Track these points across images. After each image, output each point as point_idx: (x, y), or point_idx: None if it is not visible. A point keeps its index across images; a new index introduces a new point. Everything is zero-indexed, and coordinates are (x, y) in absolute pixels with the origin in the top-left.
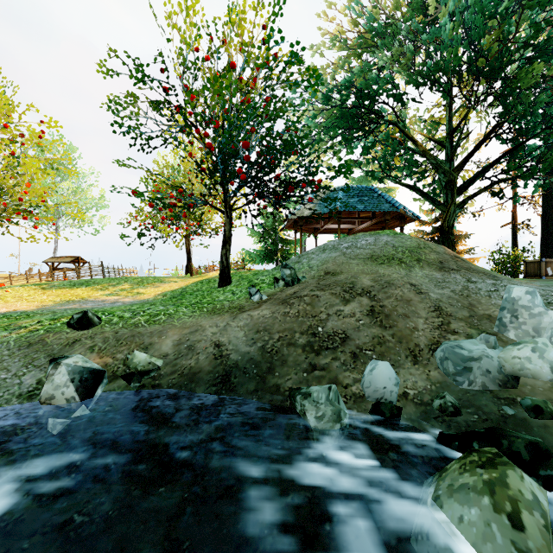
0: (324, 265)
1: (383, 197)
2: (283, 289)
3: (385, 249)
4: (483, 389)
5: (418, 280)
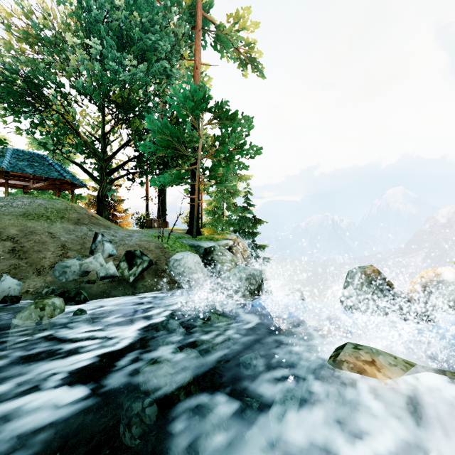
0: None
1: (53, 166)
2: None
3: (38, 209)
4: (72, 280)
5: (56, 230)
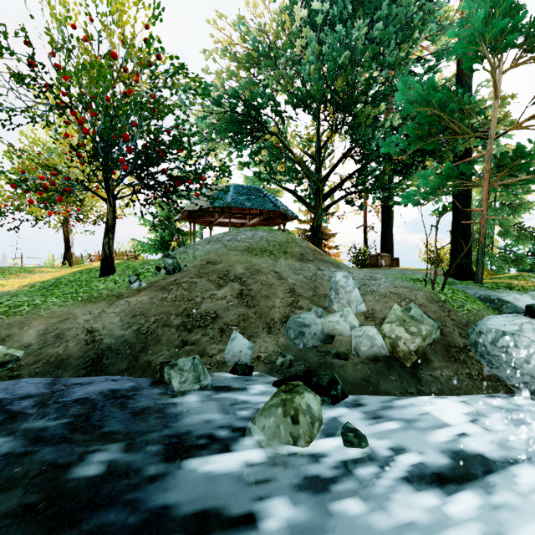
0: (207, 255)
1: (268, 197)
2: (166, 277)
3: (260, 242)
4: (312, 347)
5: (281, 268)
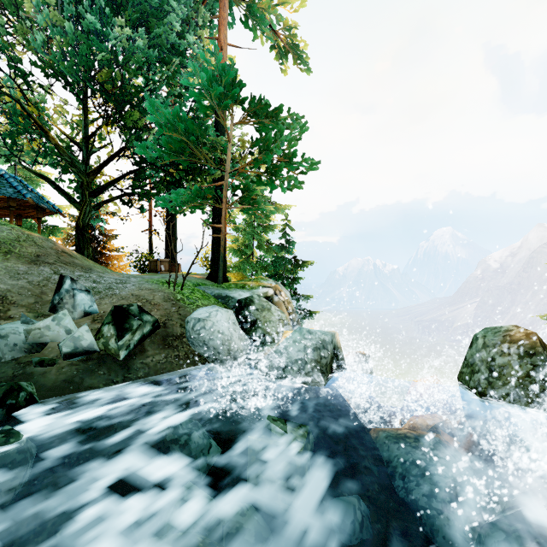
0: None
1: (6, 179)
2: None
3: None
4: (11, 360)
5: None
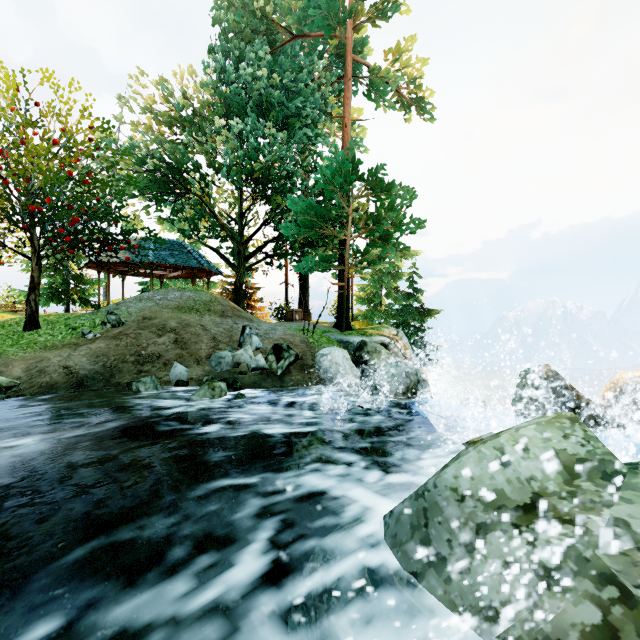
0: (142, 312)
1: (192, 254)
2: (109, 330)
3: (188, 302)
4: (226, 370)
5: (206, 323)
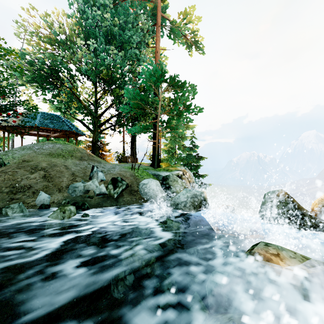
0: (23, 157)
1: (65, 122)
2: None
3: (57, 150)
4: (79, 195)
5: (68, 164)
